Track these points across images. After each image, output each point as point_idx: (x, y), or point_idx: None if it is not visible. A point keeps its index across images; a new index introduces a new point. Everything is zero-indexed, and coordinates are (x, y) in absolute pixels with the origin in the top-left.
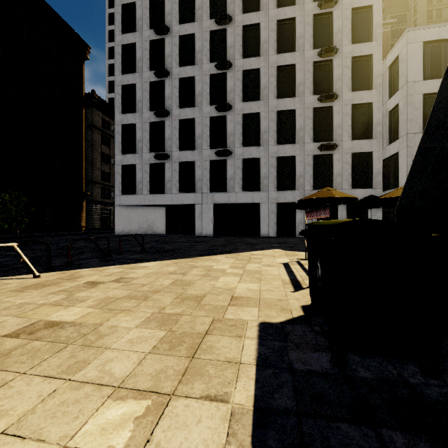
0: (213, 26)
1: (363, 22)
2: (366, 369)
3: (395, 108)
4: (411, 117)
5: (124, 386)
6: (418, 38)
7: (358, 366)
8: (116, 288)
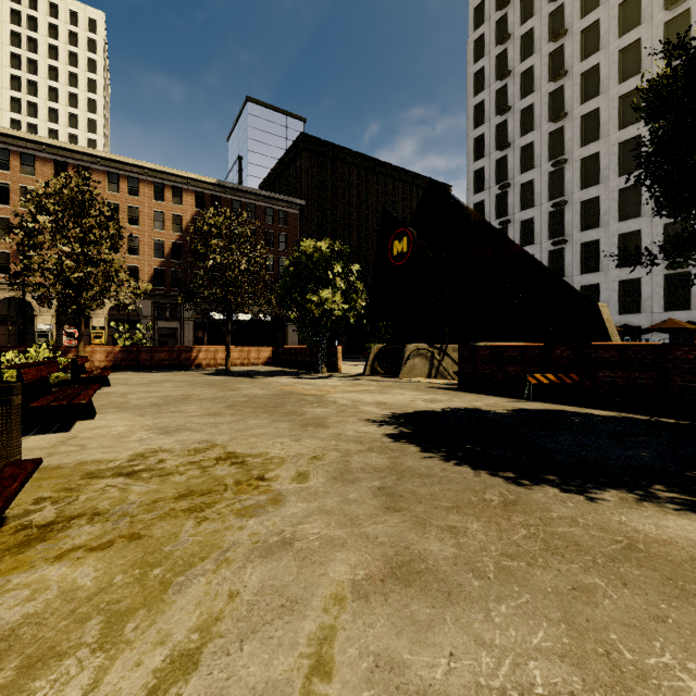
0: (551, 167)
1: None
2: None
3: None
4: None
5: None
6: None
7: None
8: None
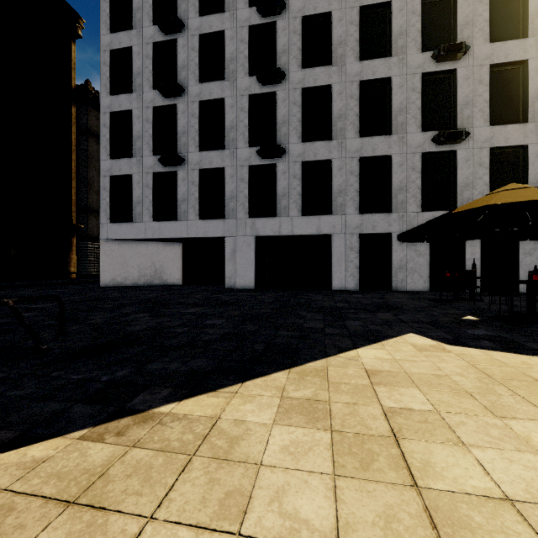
0: None
1: None
2: None
3: None
4: None
5: None
6: None
7: None
8: None
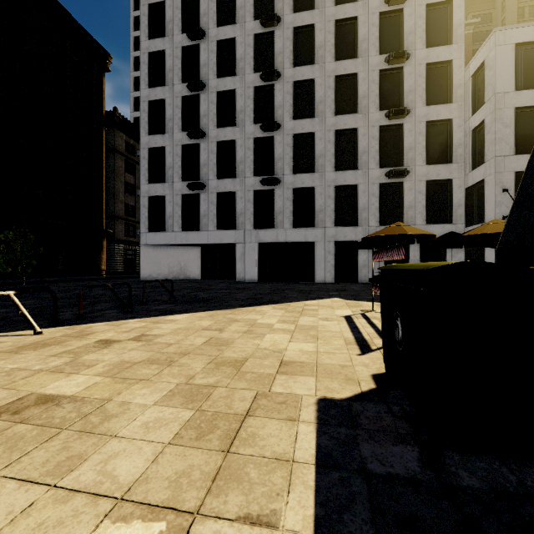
0: (258, 28)
1: (441, 20)
2: (471, 473)
3: (480, 126)
4: (501, 136)
5: (129, 498)
6: (509, 40)
7: (459, 468)
8: (134, 348)
